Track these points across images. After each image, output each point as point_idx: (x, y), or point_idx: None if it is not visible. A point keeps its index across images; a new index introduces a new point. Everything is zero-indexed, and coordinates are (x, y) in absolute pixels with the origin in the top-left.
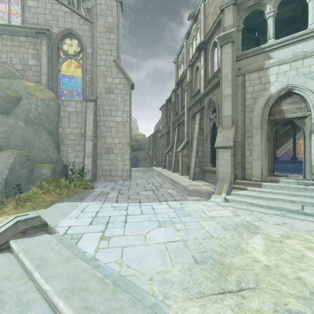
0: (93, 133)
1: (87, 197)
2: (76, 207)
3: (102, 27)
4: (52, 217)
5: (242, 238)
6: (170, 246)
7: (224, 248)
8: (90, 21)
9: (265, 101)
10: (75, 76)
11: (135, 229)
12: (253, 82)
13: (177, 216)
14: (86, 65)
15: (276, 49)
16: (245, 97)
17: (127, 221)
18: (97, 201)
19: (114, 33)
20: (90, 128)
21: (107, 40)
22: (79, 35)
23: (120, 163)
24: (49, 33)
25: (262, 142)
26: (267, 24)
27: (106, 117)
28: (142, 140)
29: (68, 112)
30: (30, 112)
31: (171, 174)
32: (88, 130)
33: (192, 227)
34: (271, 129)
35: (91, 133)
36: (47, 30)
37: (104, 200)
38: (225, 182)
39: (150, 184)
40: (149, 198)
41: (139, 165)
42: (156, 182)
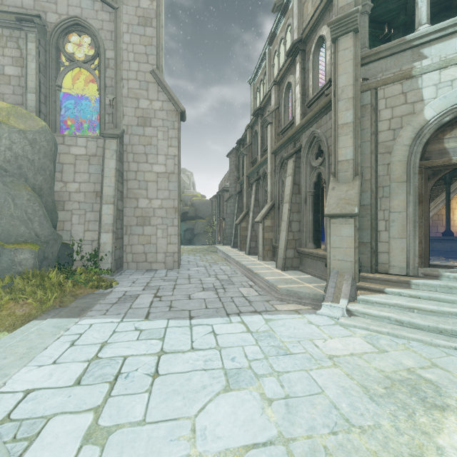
0: (116, 191)
1: (94, 306)
2: (66, 331)
3: (132, 15)
4: (2, 362)
5: (419, 427)
6: None
7: None
8: (112, 5)
9: (415, 134)
10: (92, 100)
11: (173, 398)
12: (392, 101)
13: (262, 355)
14: (104, 78)
15: (435, 42)
16: (377, 127)
17: (160, 370)
18: (111, 315)
19: (152, 26)
20: (110, 182)
21: (141, 38)
22: (93, 28)
23: (163, 240)
24: (40, 21)
25: (409, 206)
26: (416, 0)
27: (138, 165)
28: (200, 204)
29: (73, 155)
30: None
31: (246, 259)
32: (107, 186)
33: (298, 389)
34: (424, 183)
35: (113, 191)
36: (38, 17)
37: (125, 314)
38: (345, 277)
39: (212, 277)
40: (209, 307)
41: (195, 241)
42: (221, 273)
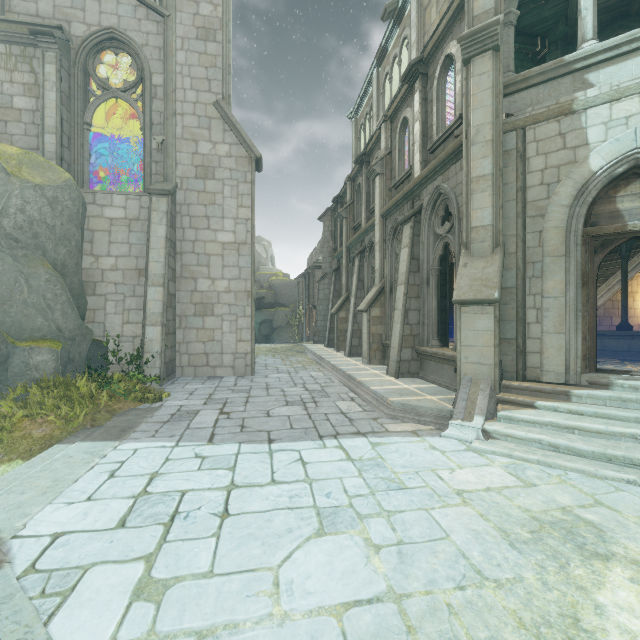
0: (167, 269)
1: (138, 426)
2: (102, 459)
3: (188, 26)
4: (19, 498)
5: (573, 581)
6: (356, 625)
7: (534, 633)
8: (160, 12)
9: (576, 191)
10: (132, 142)
11: (249, 544)
12: (545, 145)
13: (368, 490)
14: (150, 113)
15: (604, 65)
16: (525, 181)
17: (230, 509)
18: (163, 438)
19: (216, 40)
20: (159, 256)
21: (200, 57)
22: (134, 44)
23: (231, 336)
24: (62, 35)
25: (568, 290)
26: (579, 7)
27: (197, 232)
28: (281, 286)
29: (108, 219)
30: (5, 216)
31: (345, 362)
32: (154, 261)
33: (415, 533)
34: (590, 258)
35: (162, 269)
36: (59, 29)
37: (180, 436)
38: (481, 386)
39: (298, 387)
40: (295, 428)
41: (275, 337)
42: (311, 382)
